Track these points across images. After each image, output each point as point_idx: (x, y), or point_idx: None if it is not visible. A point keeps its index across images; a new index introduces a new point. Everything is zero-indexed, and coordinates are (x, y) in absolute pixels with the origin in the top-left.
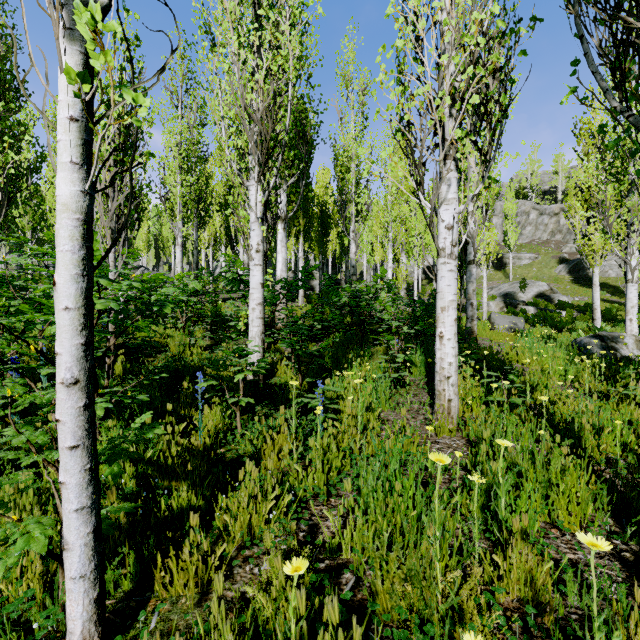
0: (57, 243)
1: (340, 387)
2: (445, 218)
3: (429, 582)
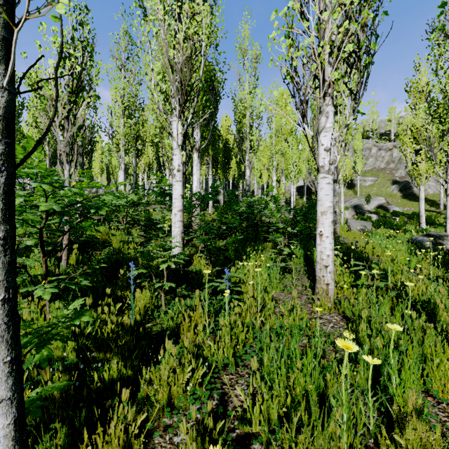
0: None
1: (241, 273)
2: (324, 142)
3: None
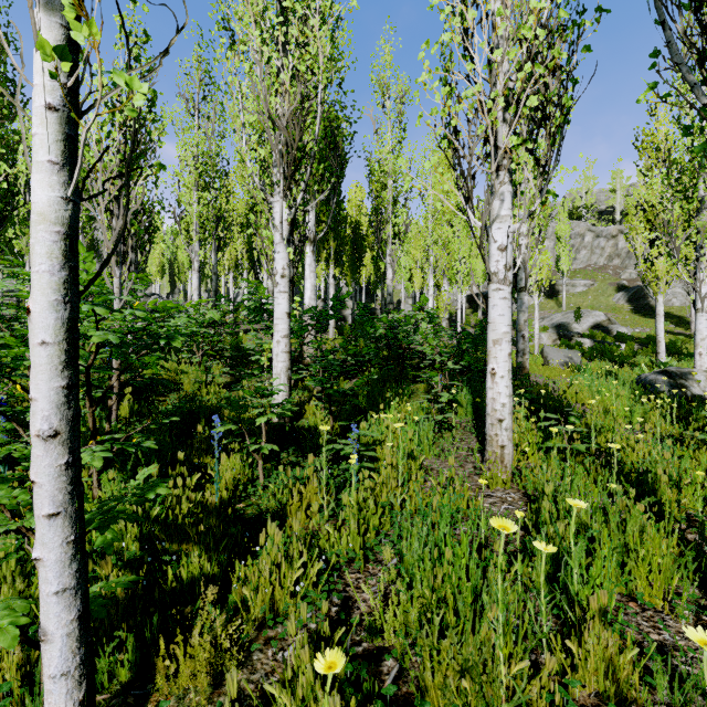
0: (32, 262)
1: (377, 431)
2: (498, 238)
3: (491, 677)
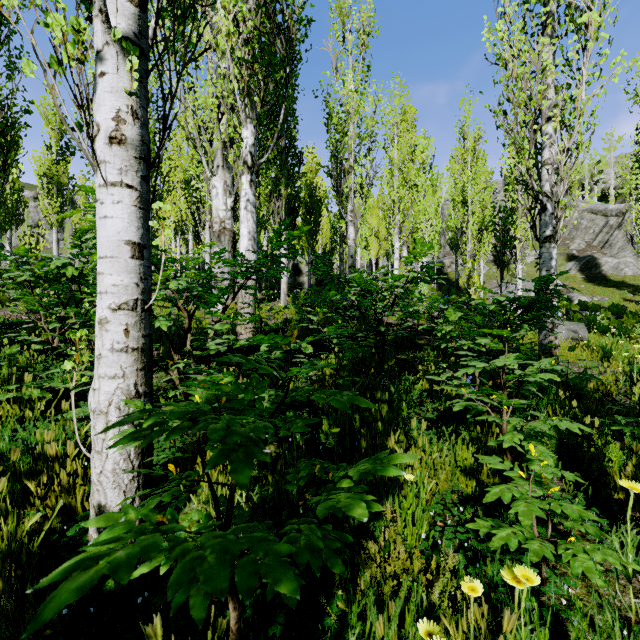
0: None
1: None
2: None
3: None
